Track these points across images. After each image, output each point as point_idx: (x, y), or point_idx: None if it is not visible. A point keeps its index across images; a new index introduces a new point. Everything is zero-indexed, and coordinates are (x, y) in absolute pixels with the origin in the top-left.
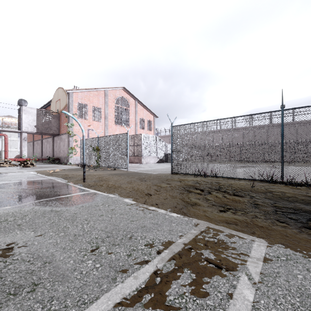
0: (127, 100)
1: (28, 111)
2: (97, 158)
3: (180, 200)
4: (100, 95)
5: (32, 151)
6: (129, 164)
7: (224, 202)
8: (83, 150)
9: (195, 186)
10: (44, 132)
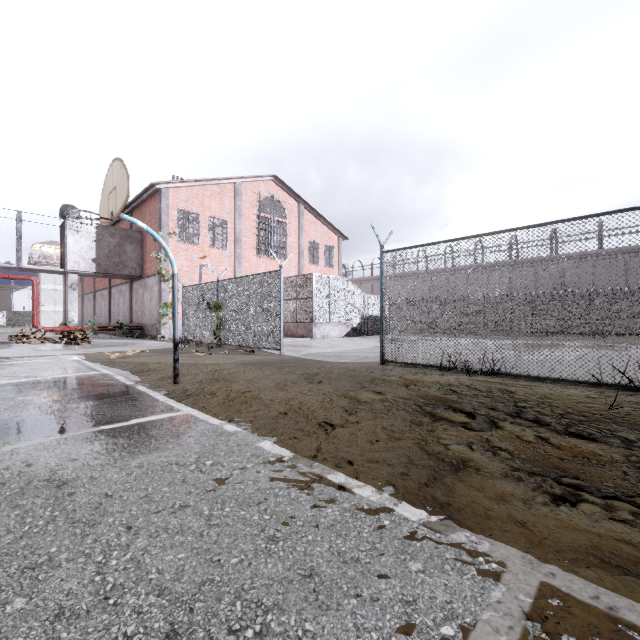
0: (281, 203)
1: (79, 228)
2: (216, 327)
3: (416, 450)
4: (225, 193)
5: (92, 311)
6: (285, 340)
7: (550, 460)
8: (174, 309)
9: (449, 401)
10: (111, 272)
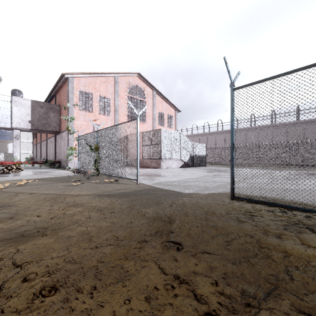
0: (142, 89)
1: (20, 102)
2: (94, 162)
3: None
4: (109, 82)
5: (40, 153)
6: (143, 170)
7: None
8: None
9: None
10: (41, 129)
